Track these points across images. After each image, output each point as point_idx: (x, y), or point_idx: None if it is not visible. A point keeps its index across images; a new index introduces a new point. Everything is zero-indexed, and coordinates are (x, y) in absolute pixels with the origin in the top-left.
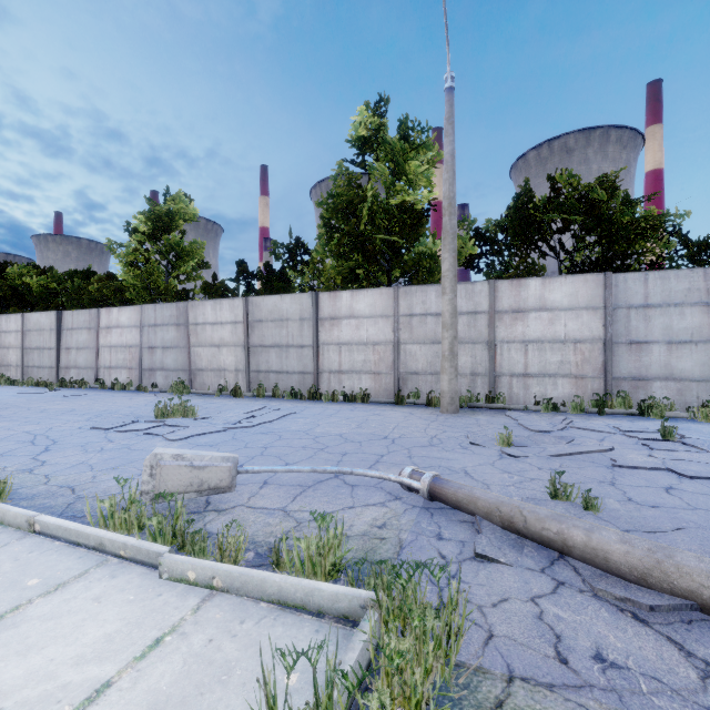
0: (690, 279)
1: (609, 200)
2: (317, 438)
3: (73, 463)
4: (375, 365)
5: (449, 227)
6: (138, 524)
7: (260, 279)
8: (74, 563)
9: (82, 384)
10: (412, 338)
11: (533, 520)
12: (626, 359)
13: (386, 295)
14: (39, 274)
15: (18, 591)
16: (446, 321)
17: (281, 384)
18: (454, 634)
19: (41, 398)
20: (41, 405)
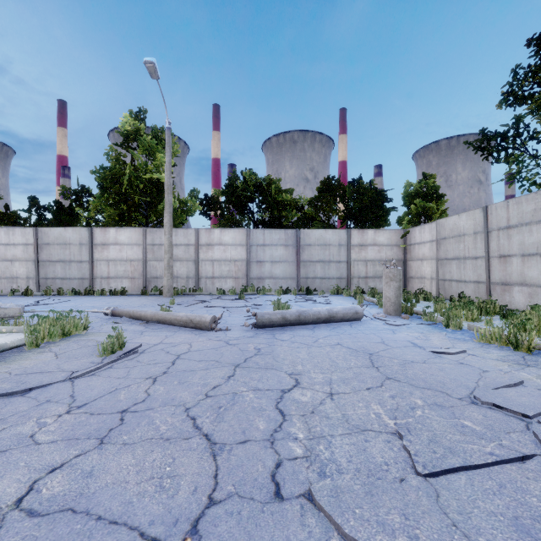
0: (280, 234)
1: (268, 189)
2: (78, 308)
3: None
4: (132, 273)
5: (168, 200)
6: None
7: (50, 211)
8: None
9: None
10: (154, 258)
11: (135, 313)
12: (256, 269)
13: (139, 232)
14: None
15: None
16: (166, 249)
17: (65, 286)
18: (86, 327)
19: None
20: None
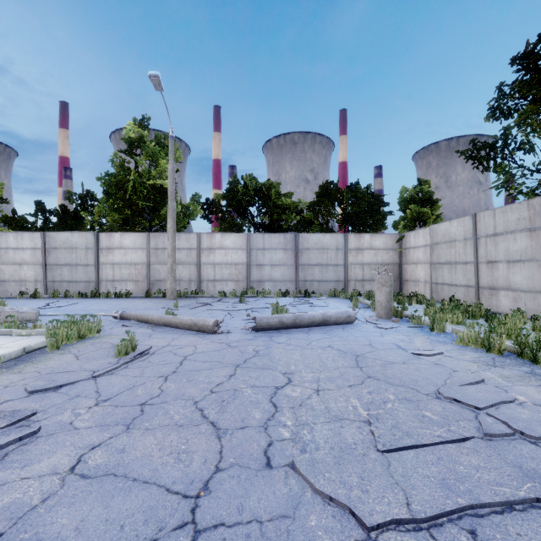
0: (279, 238)
1: (267, 194)
2: (86, 311)
3: None
4: (136, 276)
5: (171, 207)
6: None
7: (56, 216)
8: None
9: None
10: (157, 261)
11: (143, 316)
12: (256, 272)
13: (142, 237)
14: None
15: None
16: (169, 253)
17: (72, 289)
18: (99, 330)
19: None
20: None
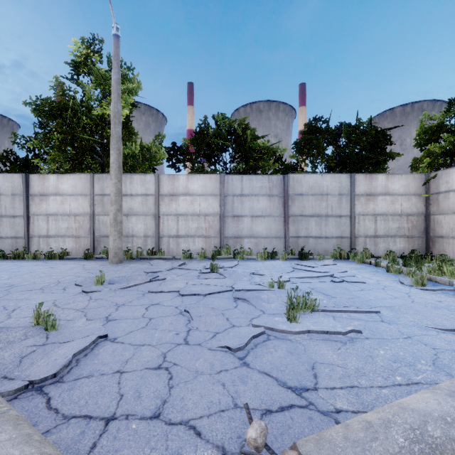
0: (262, 181)
1: (243, 135)
2: None
3: None
4: (76, 231)
5: (114, 133)
6: None
7: (2, 162)
8: None
9: None
10: (104, 211)
11: None
12: (231, 226)
13: (85, 179)
14: None
15: None
16: (112, 198)
17: None
18: None
19: None
20: None
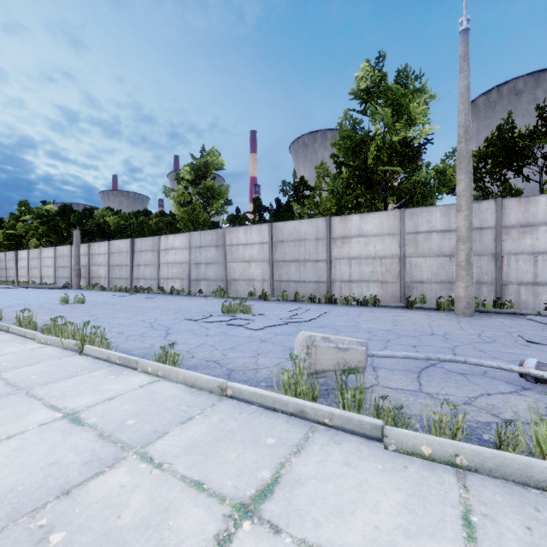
0: None
1: None
2: (372, 332)
3: (197, 343)
4: (382, 275)
5: (465, 152)
6: (312, 395)
7: (271, 210)
8: (287, 426)
9: (149, 290)
10: (417, 252)
11: None
12: None
13: (392, 217)
14: (114, 215)
15: (266, 449)
16: (462, 234)
17: (299, 291)
18: None
19: (129, 299)
20: (134, 303)
